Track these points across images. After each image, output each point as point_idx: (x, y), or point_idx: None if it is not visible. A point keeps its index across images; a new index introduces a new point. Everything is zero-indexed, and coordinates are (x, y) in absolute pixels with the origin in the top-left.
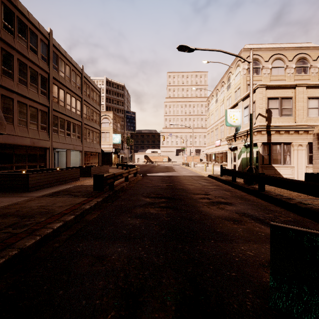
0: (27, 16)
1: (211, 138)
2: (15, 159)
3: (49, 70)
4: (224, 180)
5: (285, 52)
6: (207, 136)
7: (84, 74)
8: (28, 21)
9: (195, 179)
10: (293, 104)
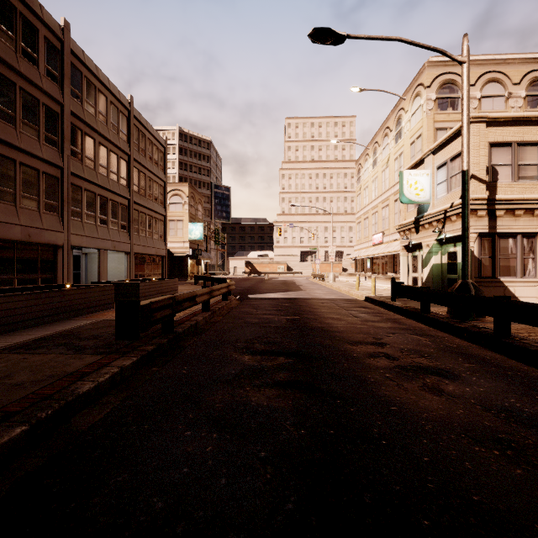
0: None
1: (364, 231)
2: None
3: (63, 97)
4: (403, 308)
5: (507, 68)
6: (357, 227)
7: (134, 111)
8: None
9: (342, 306)
10: None
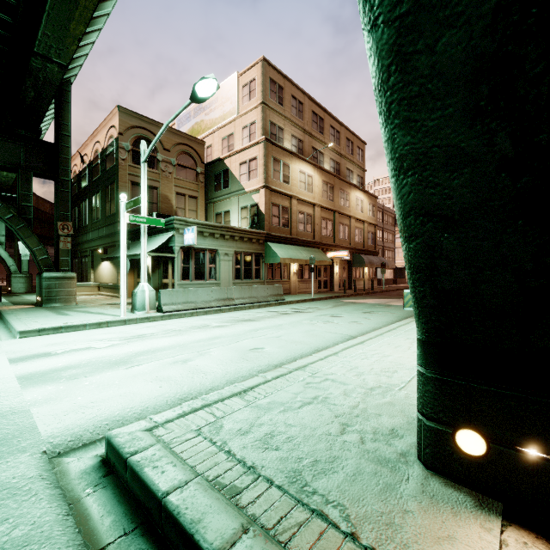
0: None
1: None
2: None
3: None
4: None
5: None
6: None
7: (384, 207)
8: None
9: None
10: None
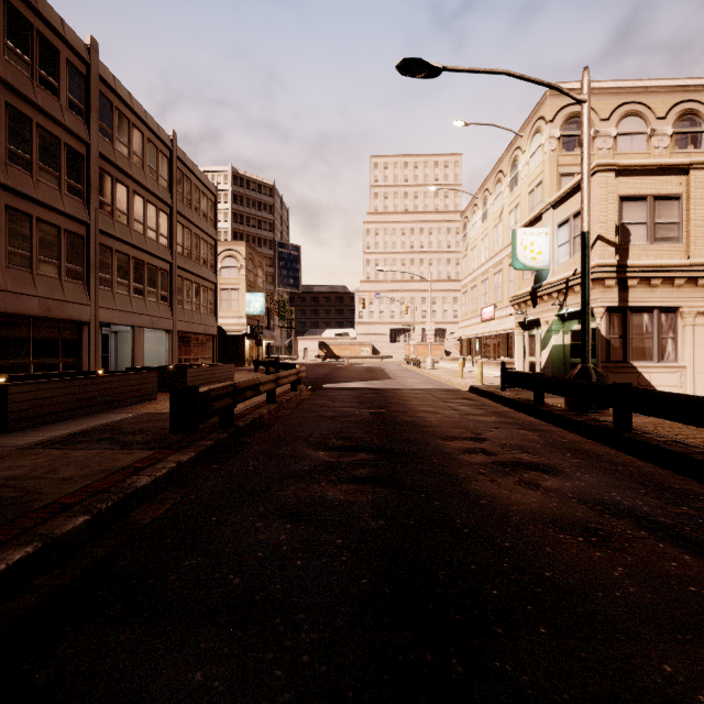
0: (31, 1)
1: (472, 303)
2: (1, 349)
3: (90, 135)
4: (513, 399)
5: (650, 98)
6: (462, 298)
7: (178, 150)
8: (34, 13)
9: (439, 398)
10: (684, 212)
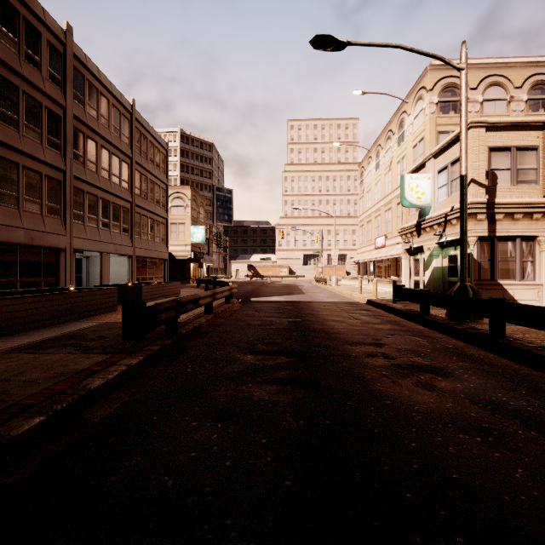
0: None
1: (367, 234)
2: None
3: (65, 100)
4: (403, 310)
5: (509, 72)
6: (360, 230)
7: (136, 114)
8: (20, 3)
9: (344, 309)
10: (540, 160)
